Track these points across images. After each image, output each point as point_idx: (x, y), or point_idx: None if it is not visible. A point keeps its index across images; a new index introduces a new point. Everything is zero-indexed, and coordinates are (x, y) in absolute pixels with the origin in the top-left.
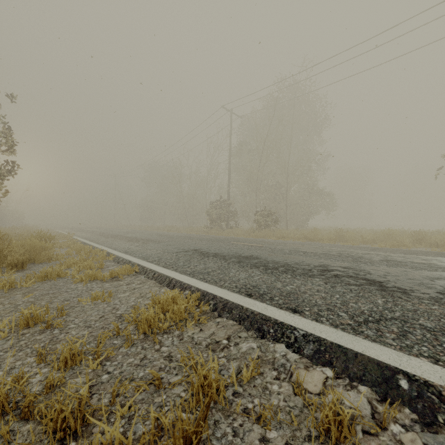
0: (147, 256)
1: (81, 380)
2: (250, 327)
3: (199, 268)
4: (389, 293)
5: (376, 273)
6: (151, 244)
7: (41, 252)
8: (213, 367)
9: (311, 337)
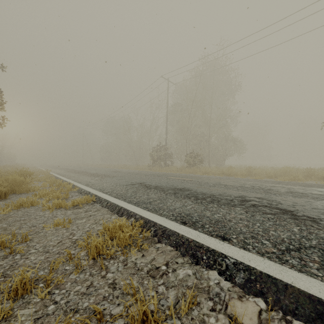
0: (103, 188)
1: (20, 321)
2: (185, 253)
3: (143, 198)
4: (301, 222)
5: (286, 203)
6: (107, 178)
7: (21, 185)
8: (152, 296)
9: (241, 266)
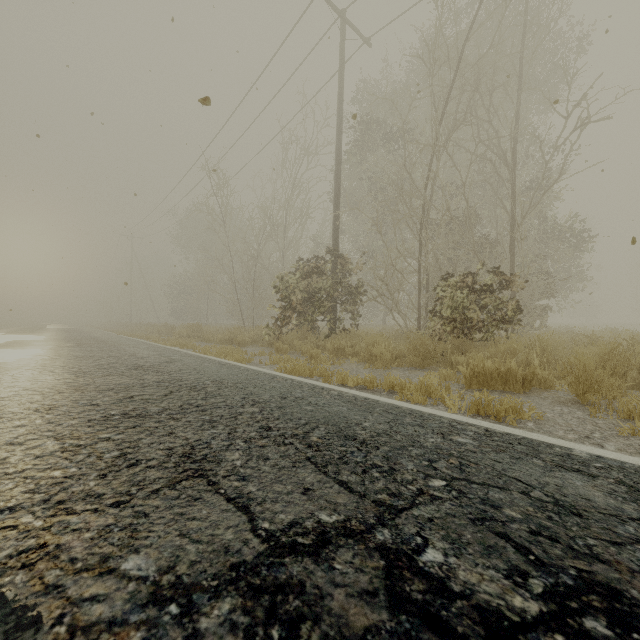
0: None
1: None
2: None
3: None
4: None
5: None
6: None
7: None
8: None
9: None
